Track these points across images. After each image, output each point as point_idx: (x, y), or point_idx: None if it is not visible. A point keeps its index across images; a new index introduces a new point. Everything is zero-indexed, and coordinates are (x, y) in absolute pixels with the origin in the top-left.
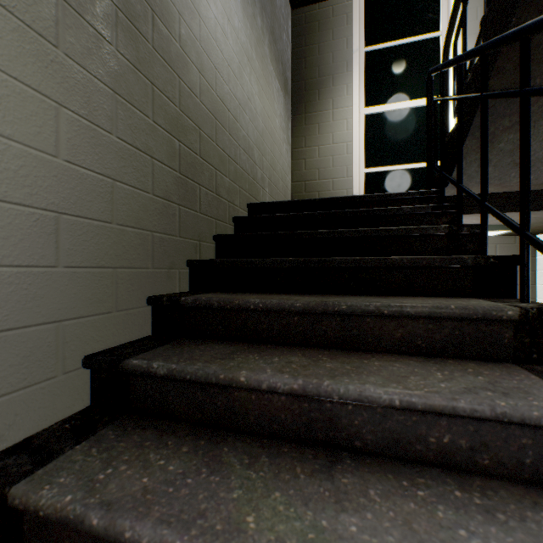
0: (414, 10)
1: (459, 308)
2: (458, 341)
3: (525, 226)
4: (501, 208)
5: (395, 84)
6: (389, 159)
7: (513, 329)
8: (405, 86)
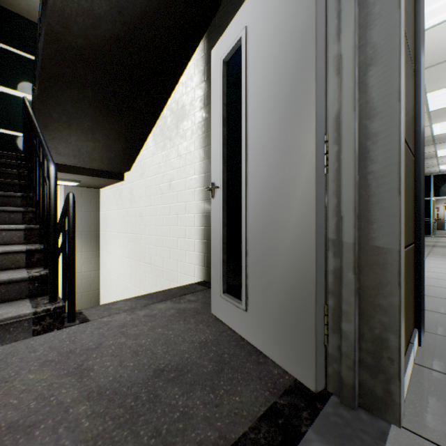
0: (35, 40)
1: (2, 192)
2: (3, 203)
3: (32, 173)
4: (63, 171)
5: (21, 80)
6: (16, 127)
7: (22, 200)
8: (29, 85)
